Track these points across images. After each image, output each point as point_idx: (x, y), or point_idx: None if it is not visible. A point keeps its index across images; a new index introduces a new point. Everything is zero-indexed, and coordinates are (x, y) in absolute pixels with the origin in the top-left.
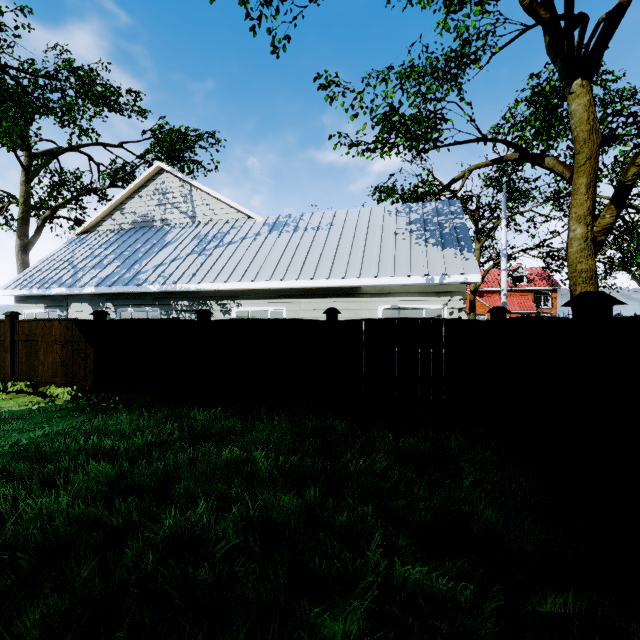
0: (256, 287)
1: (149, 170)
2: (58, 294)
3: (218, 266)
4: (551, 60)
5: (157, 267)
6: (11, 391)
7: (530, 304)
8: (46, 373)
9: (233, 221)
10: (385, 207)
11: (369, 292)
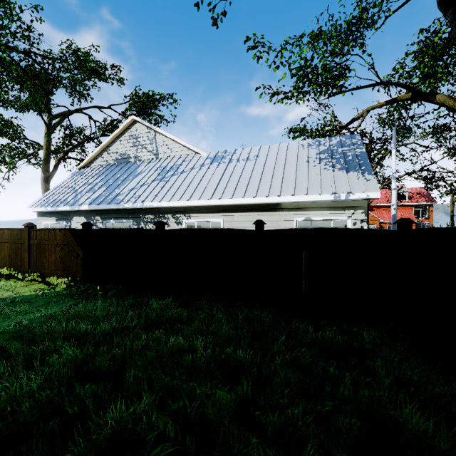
0: (201, 204)
1: (126, 122)
2: (64, 210)
3: (173, 189)
4: (442, 13)
5: (131, 190)
6: (28, 280)
7: (411, 216)
8: (51, 267)
9: (185, 156)
10: (299, 142)
11: (287, 207)
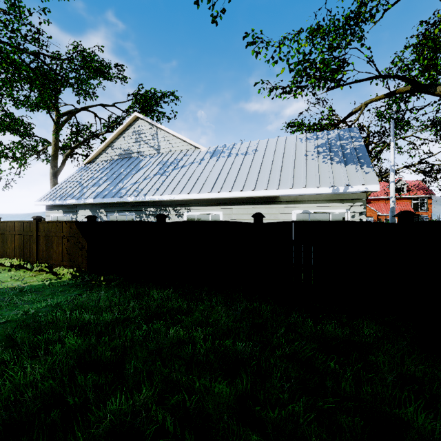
0: (200, 197)
1: (129, 118)
2: (71, 204)
3: (174, 183)
4: None
5: (133, 184)
6: (36, 270)
7: (409, 208)
8: (57, 258)
9: (185, 151)
10: (297, 136)
11: (285, 200)
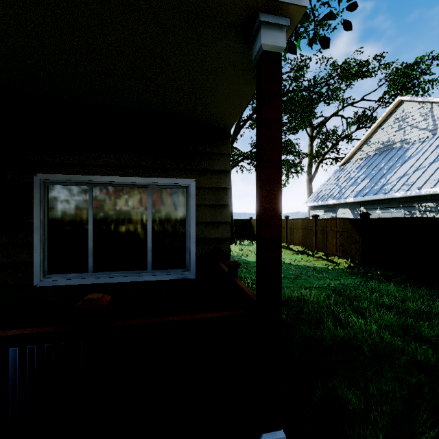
0: None
1: (390, 107)
2: (331, 204)
3: None
4: None
5: (400, 178)
6: (314, 256)
7: None
8: (332, 249)
9: None
10: None
11: None
